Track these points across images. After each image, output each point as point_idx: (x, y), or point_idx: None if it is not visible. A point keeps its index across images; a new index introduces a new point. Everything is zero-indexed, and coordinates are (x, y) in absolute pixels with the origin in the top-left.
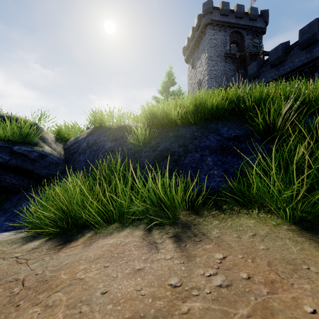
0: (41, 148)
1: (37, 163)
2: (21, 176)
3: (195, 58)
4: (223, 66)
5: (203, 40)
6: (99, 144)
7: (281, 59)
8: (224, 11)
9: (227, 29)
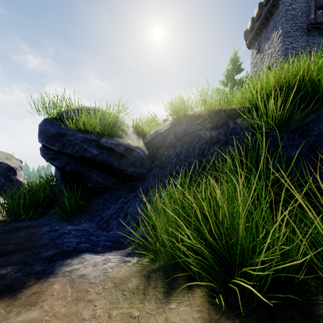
0: (126, 141)
1: (123, 159)
2: (106, 174)
3: (262, 39)
4: (305, 40)
5: (274, 14)
6: (193, 135)
7: None
8: None
9: None
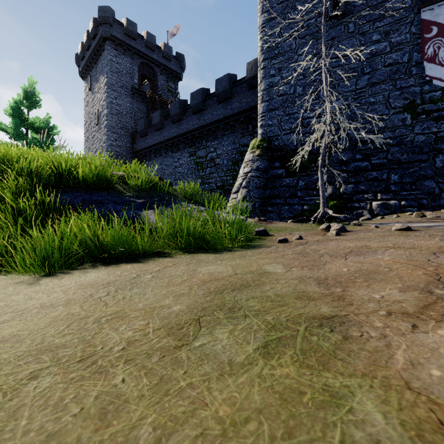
0: None
1: None
2: None
3: (93, 77)
4: (130, 102)
5: (102, 56)
6: None
7: (179, 116)
8: (130, 31)
9: (135, 57)
